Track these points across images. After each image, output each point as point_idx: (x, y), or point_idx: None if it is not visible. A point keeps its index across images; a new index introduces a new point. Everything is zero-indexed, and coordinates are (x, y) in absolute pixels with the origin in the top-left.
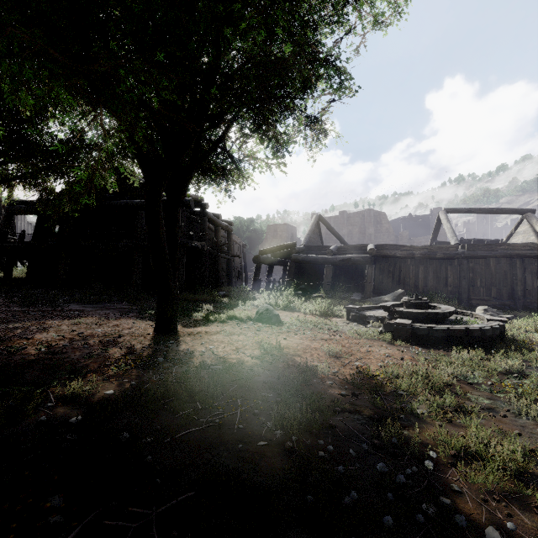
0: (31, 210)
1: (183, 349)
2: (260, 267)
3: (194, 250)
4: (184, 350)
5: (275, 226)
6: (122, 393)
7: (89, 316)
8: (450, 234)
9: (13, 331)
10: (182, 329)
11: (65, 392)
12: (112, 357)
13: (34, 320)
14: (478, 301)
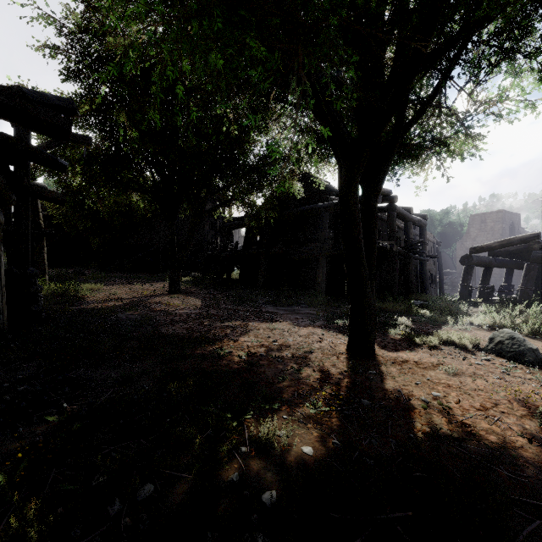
0: (241, 224)
1: (392, 389)
2: (471, 270)
3: (380, 251)
4: (393, 392)
5: (482, 216)
6: (323, 459)
7: (281, 320)
8: None
9: (224, 330)
10: (381, 353)
11: (259, 432)
12: (305, 383)
13: (240, 320)
14: None
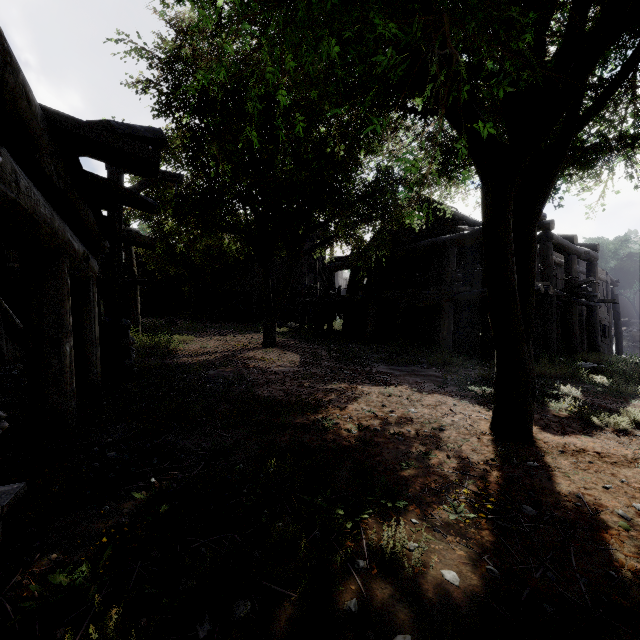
0: (345, 265)
1: (567, 492)
2: None
3: None
4: (570, 497)
5: None
6: (475, 594)
7: (398, 384)
8: None
9: (328, 395)
10: (542, 436)
11: (381, 541)
12: (438, 474)
13: (347, 382)
14: None
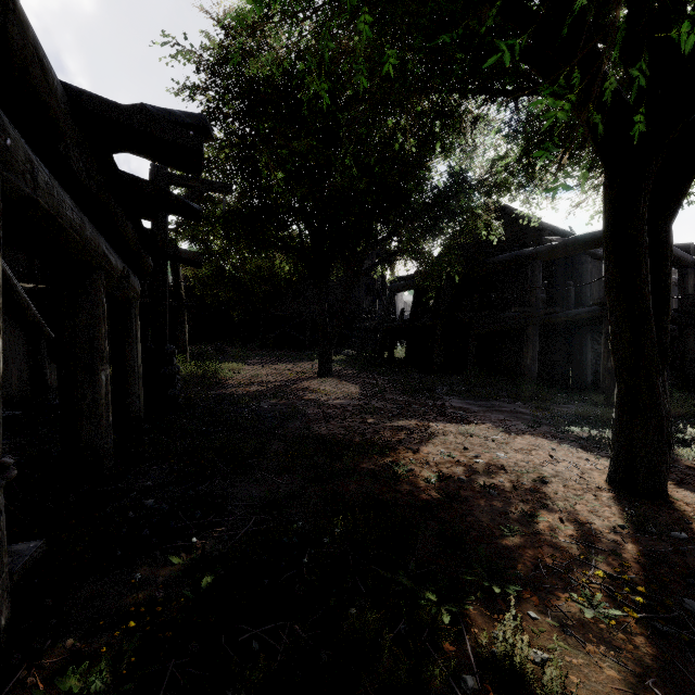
0: (409, 285)
1: None
2: None
3: None
4: None
5: None
6: None
7: (478, 422)
8: None
9: (397, 434)
10: (680, 494)
11: (493, 645)
12: (552, 545)
13: (417, 418)
14: None
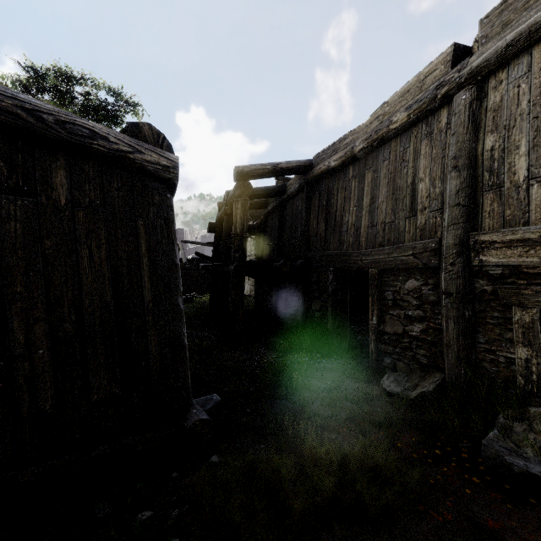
0: None
1: None
2: None
3: None
4: None
5: None
6: None
7: None
8: (183, 257)
9: None
10: None
11: None
12: None
13: None
14: (195, 291)
